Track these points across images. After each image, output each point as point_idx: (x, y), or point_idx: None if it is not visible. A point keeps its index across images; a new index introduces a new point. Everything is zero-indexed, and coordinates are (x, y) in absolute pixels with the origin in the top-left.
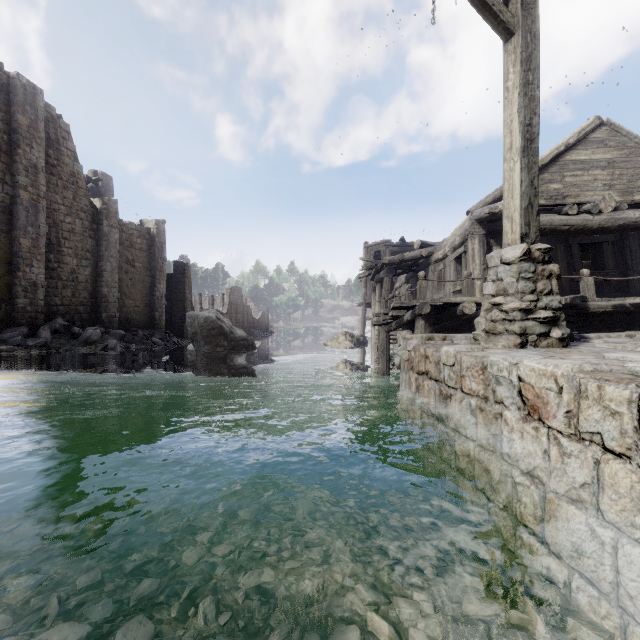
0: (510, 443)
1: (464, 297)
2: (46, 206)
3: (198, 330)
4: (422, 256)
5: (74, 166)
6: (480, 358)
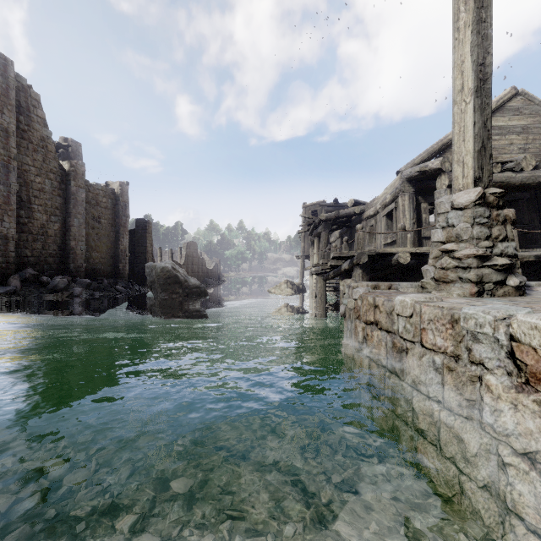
0: (495, 415)
1: (399, 248)
2: (17, 167)
3: (155, 279)
4: (355, 213)
5: (44, 132)
6: (448, 310)
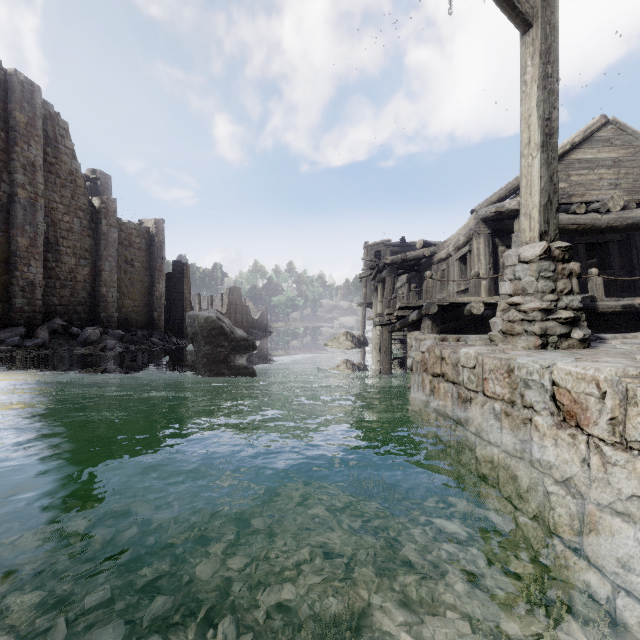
0: (541, 450)
1: (471, 297)
2: (44, 205)
3: (198, 330)
4: (425, 256)
5: (72, 164)
6: (505, 360)
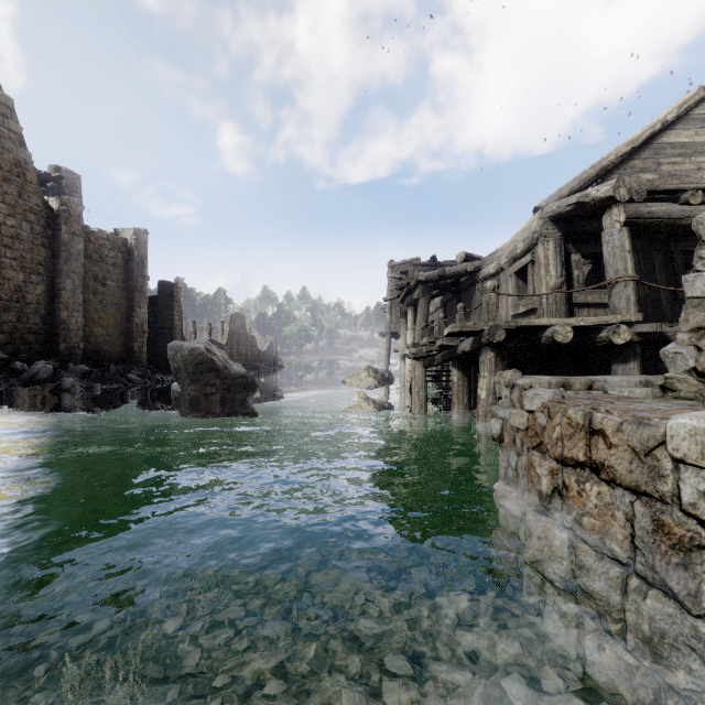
0: None
1: (552, 318)
2: None
3: (181, 365)
4: (467, 272)
5: (20, 153)
6: None
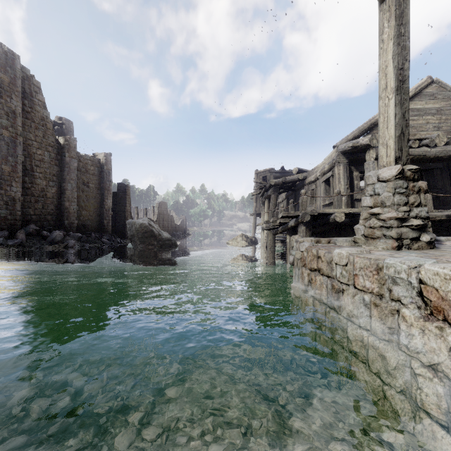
0: (409, 338)
1: (335, 209)
2: (22, 142)
3: (135, 233)
4: (299, 179)
5: (44, 113)
6: (374, 260)
